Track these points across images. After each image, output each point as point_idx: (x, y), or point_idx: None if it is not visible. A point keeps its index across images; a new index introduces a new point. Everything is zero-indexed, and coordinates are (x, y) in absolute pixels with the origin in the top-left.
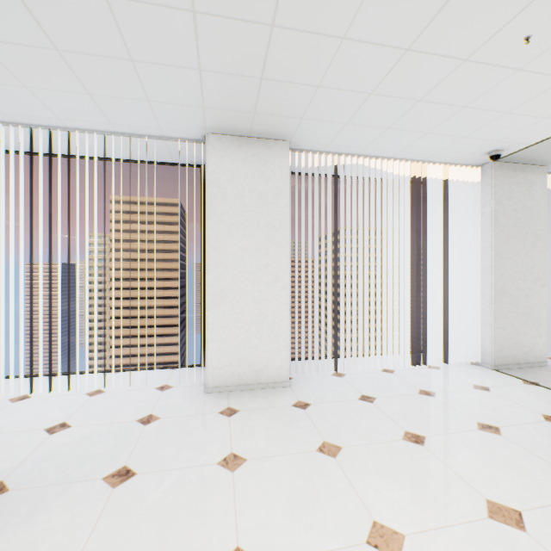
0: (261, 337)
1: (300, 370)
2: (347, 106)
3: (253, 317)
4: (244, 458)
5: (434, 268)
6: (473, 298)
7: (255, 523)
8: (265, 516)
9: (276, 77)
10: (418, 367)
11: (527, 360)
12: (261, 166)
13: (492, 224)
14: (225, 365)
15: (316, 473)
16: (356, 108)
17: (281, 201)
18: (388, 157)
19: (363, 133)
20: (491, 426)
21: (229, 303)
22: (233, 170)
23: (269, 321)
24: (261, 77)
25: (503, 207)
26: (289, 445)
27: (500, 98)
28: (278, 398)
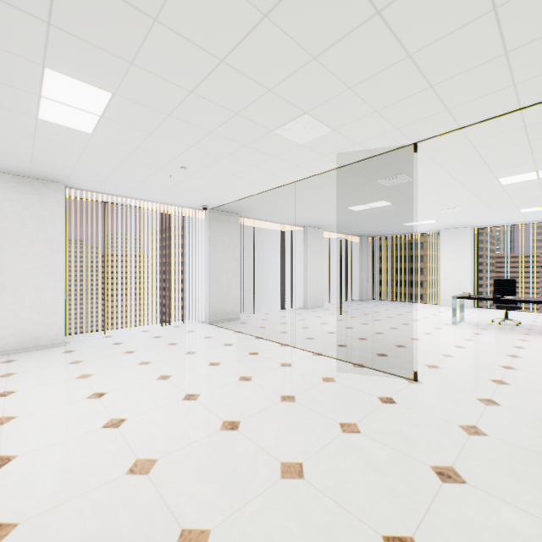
0: (40, 314)
1: (80, 338)
2: (98, 178)
3: (33, 301)
4: (16, 373)
5: (188, 267)
6: (203, 285)
7: (18, 385)
8: (25, 383)
9: (43, 162)
10: (168, 327)
11: (229, 317)
12: (40, 198)
13: (209, 244)
14: (7, 336)
15: (62, 369)
16: (105, 179)
17: (58, 223)
18: (145, 199)
19: (118, 188)
20: (175, 343)
21: (11, 292)
22: (15, 199)
23: (48, 303)
24: (31, 160)
25: (215, 234)
26: (51, 365)
27: (182, 189)
28: (53, 351)
